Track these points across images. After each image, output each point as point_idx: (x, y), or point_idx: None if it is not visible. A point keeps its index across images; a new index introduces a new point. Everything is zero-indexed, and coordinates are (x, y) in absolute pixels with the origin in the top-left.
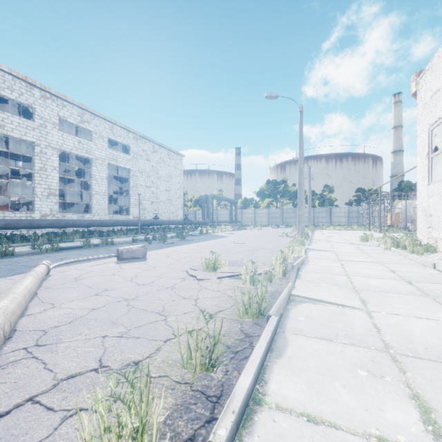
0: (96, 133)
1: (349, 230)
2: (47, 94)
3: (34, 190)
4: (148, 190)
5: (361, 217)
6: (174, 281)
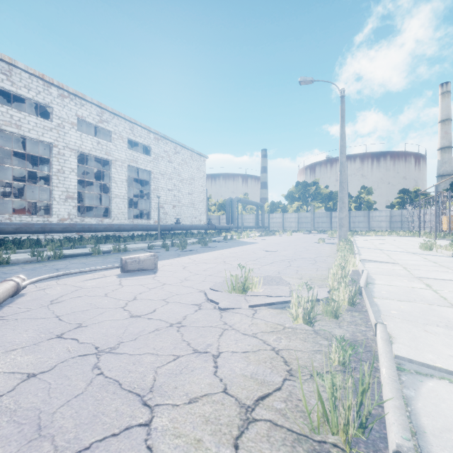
0: (115, 133)
1: (394, 236)
2: (65, 93)
3: (52, 194)
4: (170, 194)
5: (406, 222)
6: (185, 310)
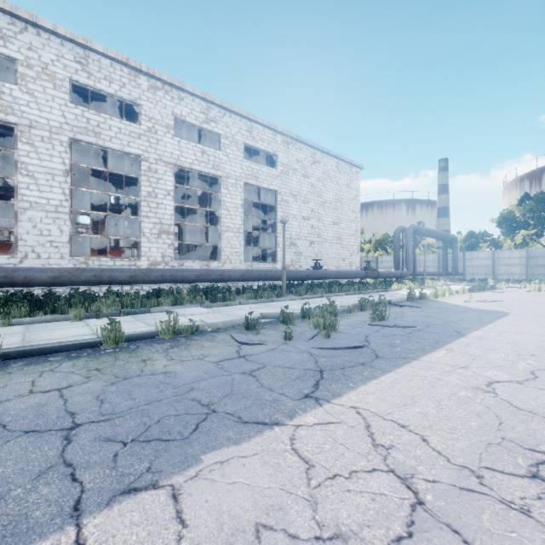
0: (227, 138)
1: None
2: (157, 84)
3: (141, 227)
4: (305, 224)
5: None
6: None
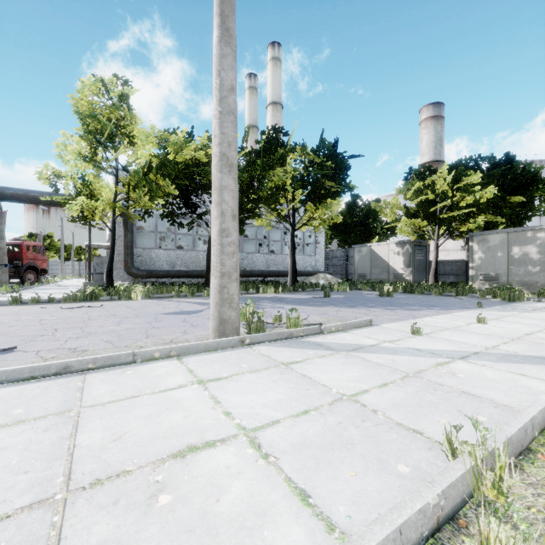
0: None
1: None
2: None
3: None
4: None
5: None
6: None
